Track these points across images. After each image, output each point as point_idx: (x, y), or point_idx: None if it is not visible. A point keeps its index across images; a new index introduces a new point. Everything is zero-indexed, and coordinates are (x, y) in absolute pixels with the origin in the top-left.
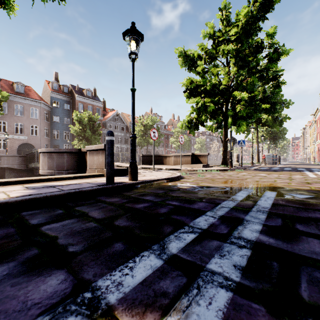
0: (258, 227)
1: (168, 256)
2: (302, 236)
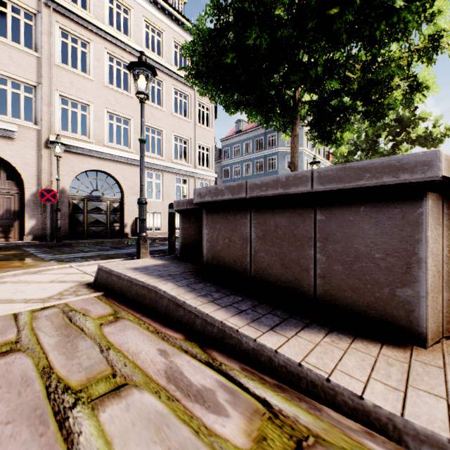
0: (127, 250)
1: (160, 248)
2: (123, 249)
